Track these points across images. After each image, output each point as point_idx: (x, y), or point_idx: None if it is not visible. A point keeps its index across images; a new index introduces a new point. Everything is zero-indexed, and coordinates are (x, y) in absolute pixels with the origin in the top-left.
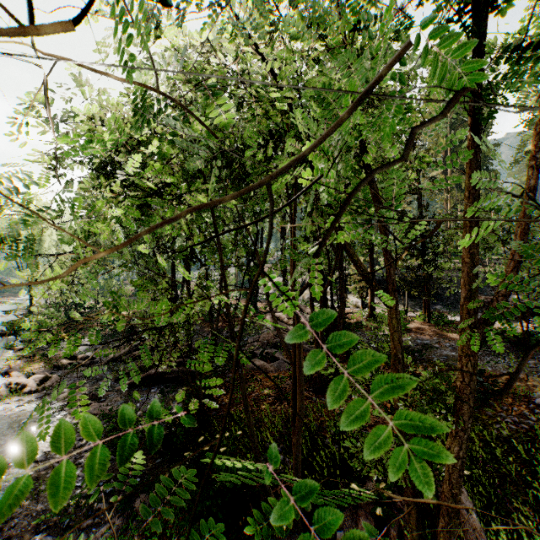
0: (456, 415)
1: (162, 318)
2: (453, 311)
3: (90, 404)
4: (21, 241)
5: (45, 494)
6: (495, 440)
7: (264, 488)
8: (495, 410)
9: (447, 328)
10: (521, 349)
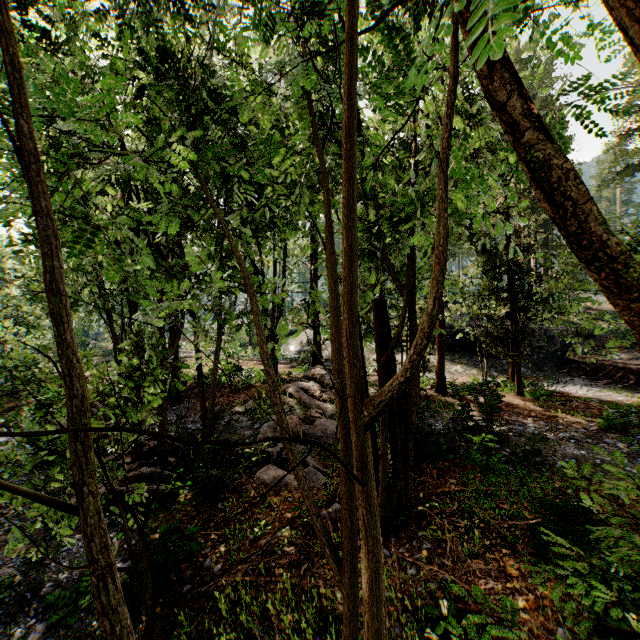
0: None
1: None
2: (541, 376)
3: None
4: None
5: None
6: None
7: None
8: None
9: (551, 404)
10: None
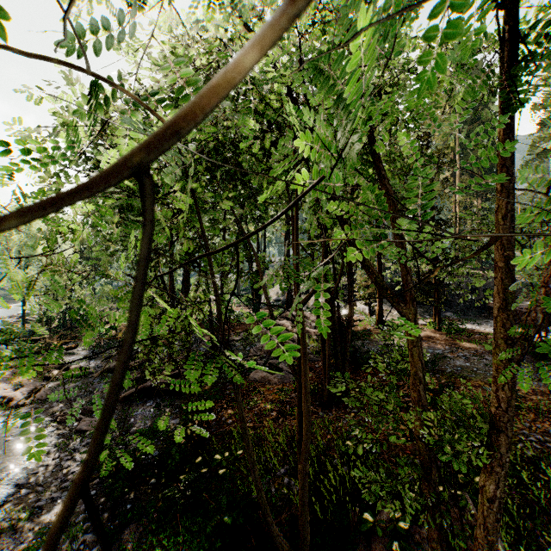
0: (493, 448)
1: (145, 333)
2: (464, 318)
3: (81, 419)
4: (13, 246)
5: (25, 524)
6: (519, 462)
7: (267, 521)
8: (517, 427)
9: (459, 337)
10: (539, 360)
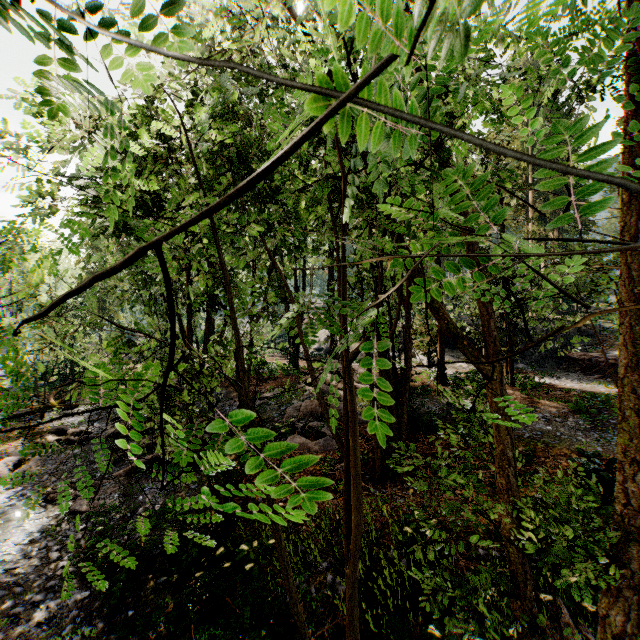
0: (620, 562)
1: None
2: (539, 371)
3: (77, 497)
4: (3, 284)
5: None
6: None
7: None
8: None
9: (536, 393)
10: None
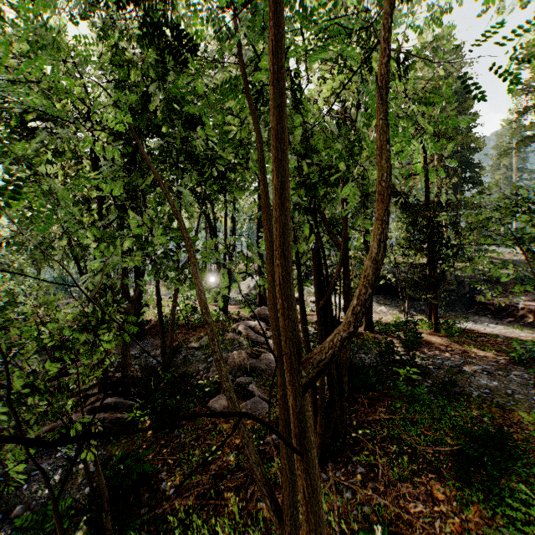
0: None
1: None
2: (454, 315)
3: None
4: None
5: None
6: None
7: None
8: None
9: (464, 340)
10: None
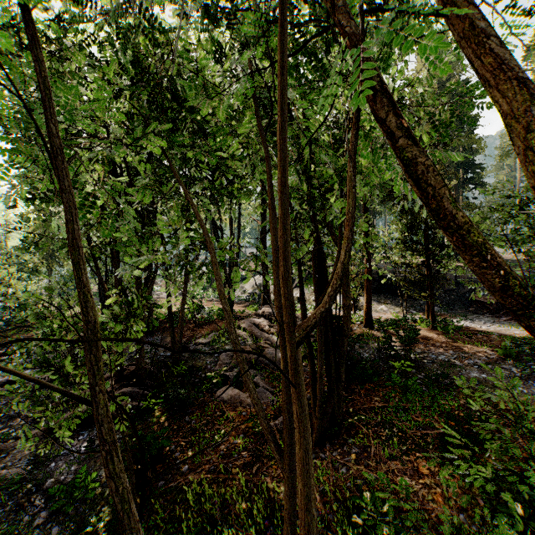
0: None
1: None
2: (452, 314)
3: None
4: None
5: None
6: None
7: None
8: None
9: (459, 337)
10: None
